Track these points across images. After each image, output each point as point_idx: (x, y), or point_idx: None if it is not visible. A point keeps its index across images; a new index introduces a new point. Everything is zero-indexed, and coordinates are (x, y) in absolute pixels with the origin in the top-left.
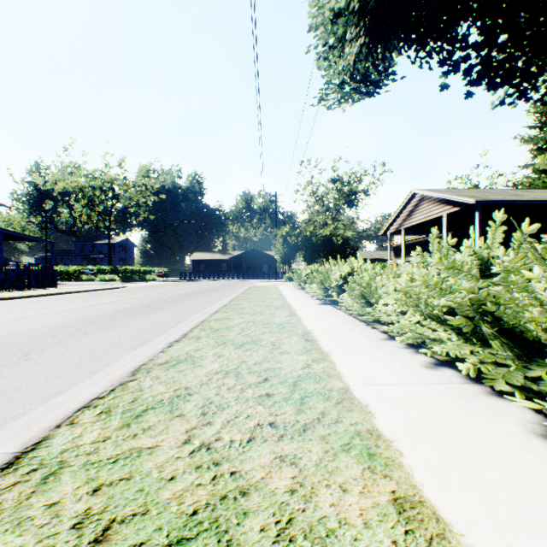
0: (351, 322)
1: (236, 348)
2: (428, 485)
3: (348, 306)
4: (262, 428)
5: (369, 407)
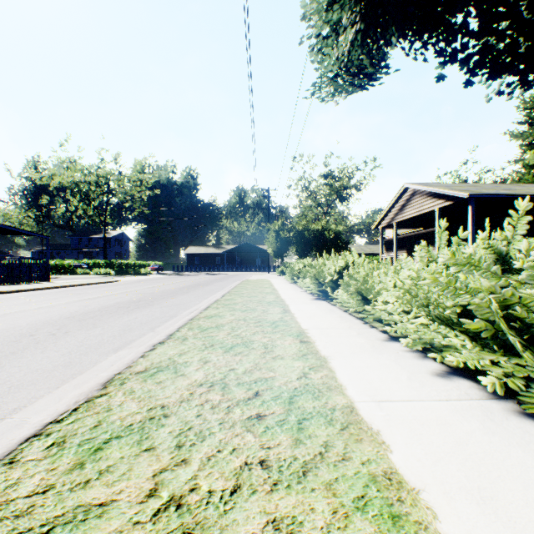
0: (348, 320)
1: (224, 351)
2: None
3: (343, 302)
4: (251, 470)
5: (382, 434)
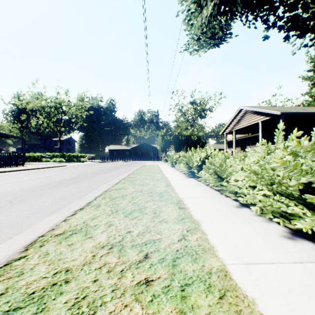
0: (210, 191)
1: (125, 216)
2: None
3: (205, 179)
4: None
5: (257, 304)
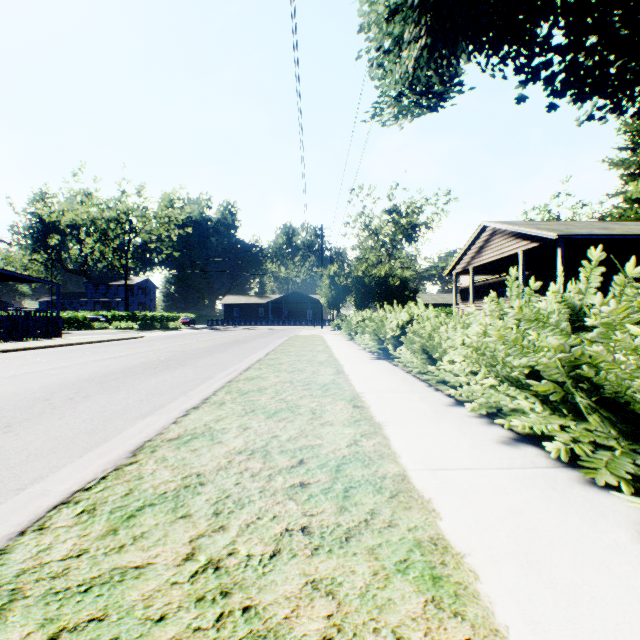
0: (410, 382)
1: (267, 417)
2: (515, 630)
3: (406, 362)
4: (292, 536)
5: (433, 502)
